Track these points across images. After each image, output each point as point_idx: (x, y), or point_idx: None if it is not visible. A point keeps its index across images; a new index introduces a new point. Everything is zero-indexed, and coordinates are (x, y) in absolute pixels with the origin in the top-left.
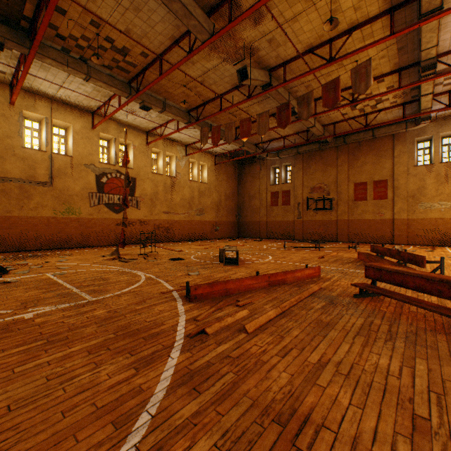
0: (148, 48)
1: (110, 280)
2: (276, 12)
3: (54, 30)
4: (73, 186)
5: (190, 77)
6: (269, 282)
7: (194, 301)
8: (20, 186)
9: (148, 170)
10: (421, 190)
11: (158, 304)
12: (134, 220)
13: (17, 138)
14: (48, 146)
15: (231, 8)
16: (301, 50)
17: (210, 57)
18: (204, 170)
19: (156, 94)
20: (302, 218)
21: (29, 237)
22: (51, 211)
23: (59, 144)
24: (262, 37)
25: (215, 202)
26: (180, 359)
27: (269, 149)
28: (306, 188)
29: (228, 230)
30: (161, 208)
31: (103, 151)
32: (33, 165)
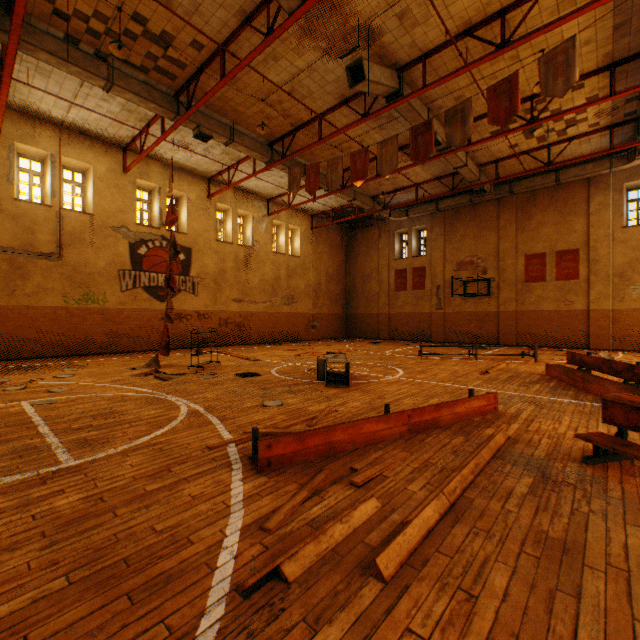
0: (201, 31)
1: (124, 416)
2: None
3: (49, 3)
4: (94, 260)
5: (271, 82)
6: (409, 426)
7: (265, 471)
8: (10, 259)
9: (210, 237)
10: (633, 265)
11: (194, 479)
12: (189, 313)
13: (6, 185)
14: (55, 199)
15: None
16: (451, 32)
17: (302, 48)
18: (295, 238)
19: (220, 114)
20: (444, 308)
21: (25, 338)
22: (59, 298)
23: (73, 195)
24: (388, 9)
25: (311, 285)
26: None
27: (393, 204)
28: (450, 263)
29: (331, 326)
30: (230, 294)
31: (142, 207)
32: (31, 227)
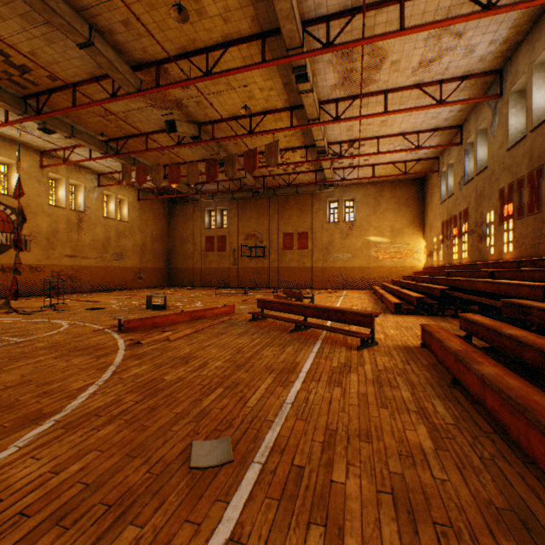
0: (60, 78)
1: (26, 328)
2: (202, 85)
3: None
4: None
5: (112, 113)
6: (191, 317)
7: (127, 332)
8: None
9: (43, 201)
10: (331, 243)
11: (96, 336)
12: (22, 266)
13: None
14: None
15: (159, 74)
16: (227, 116)
17: (136, 99)
18: (124, 206)
19: (63, 116)
20: (238, 265)
21: None
22: None
23: None
24: (190, 98)
25: (139, 245)
26: (126, 353)
27: (204, 190)
28: (242, 235)
29: (156, 277)
30: (63, 251)
31: None
32: None
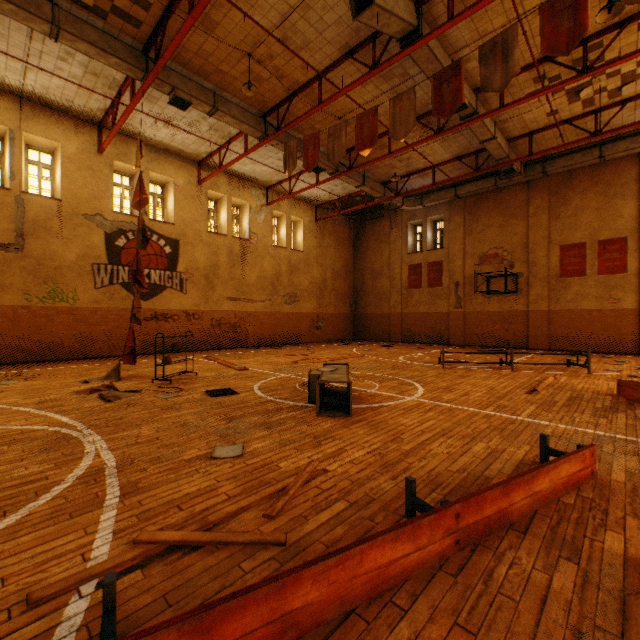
0: None
1: None
2: None
3: None
4: (63, 252)
5: (255, 21)
6: (458, 535)
7: None
8: None
9: (201, 228)
10: None
11: None
12: (177, 312)
13: None
14: (15, 181)
15: None
16: None
17: None
18: (298, 230)
19: (200, 76)
20: (463, 307)
21: None
22: (19, 296)
23: (39, 178)
24: None
25: (316, 282)
26: None
27: (406, 191)
28: (471, 257)
29: (338, 327)
30: (224, 292)
31: (122, 193)
32: None
